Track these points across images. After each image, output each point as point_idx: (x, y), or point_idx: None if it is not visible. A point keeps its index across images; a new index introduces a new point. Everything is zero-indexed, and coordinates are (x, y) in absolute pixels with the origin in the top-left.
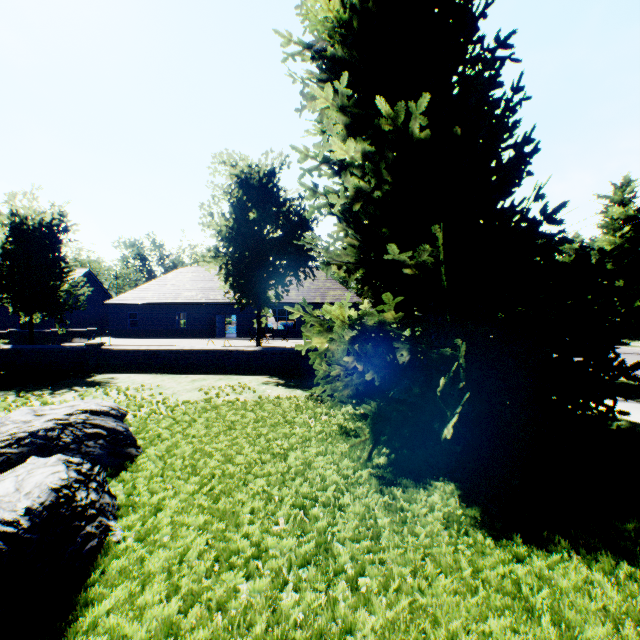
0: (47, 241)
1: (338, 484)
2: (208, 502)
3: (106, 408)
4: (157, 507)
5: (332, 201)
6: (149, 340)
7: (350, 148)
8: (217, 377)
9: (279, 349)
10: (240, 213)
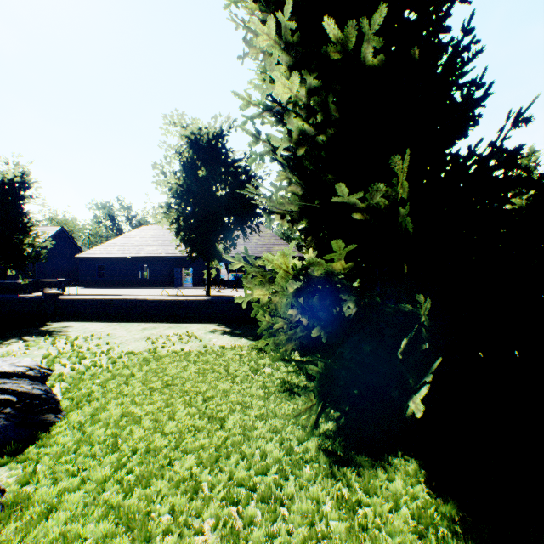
0: (11, 198)
1: (281, 464)
2: (118, 496)
3: (22, 369)
4: (52, 506)
5: (275, 144)
6: (114, 290)
7: (294, 84)
8: (167, 325)
9: (226, 298)
10: (190, 172)
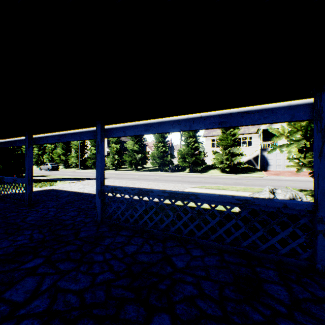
0: None
1: None
2: None
3: None
4: None
5: None
6: None
7: None
8: None
9: None
10: None
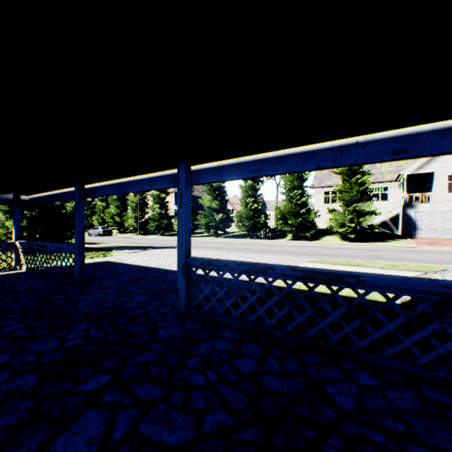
0: None
1: None
2: None
3: None
4: None
5: None
6: None
7: None
8: None
9: None
10: None
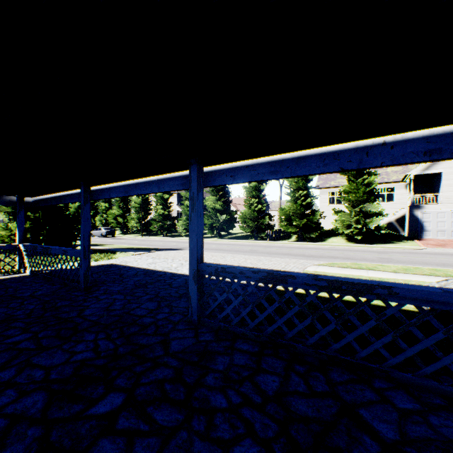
0: None
1: None
2: None
3: None
4: None
5: None
6: None
7: None
8: None
9: None
10: None
